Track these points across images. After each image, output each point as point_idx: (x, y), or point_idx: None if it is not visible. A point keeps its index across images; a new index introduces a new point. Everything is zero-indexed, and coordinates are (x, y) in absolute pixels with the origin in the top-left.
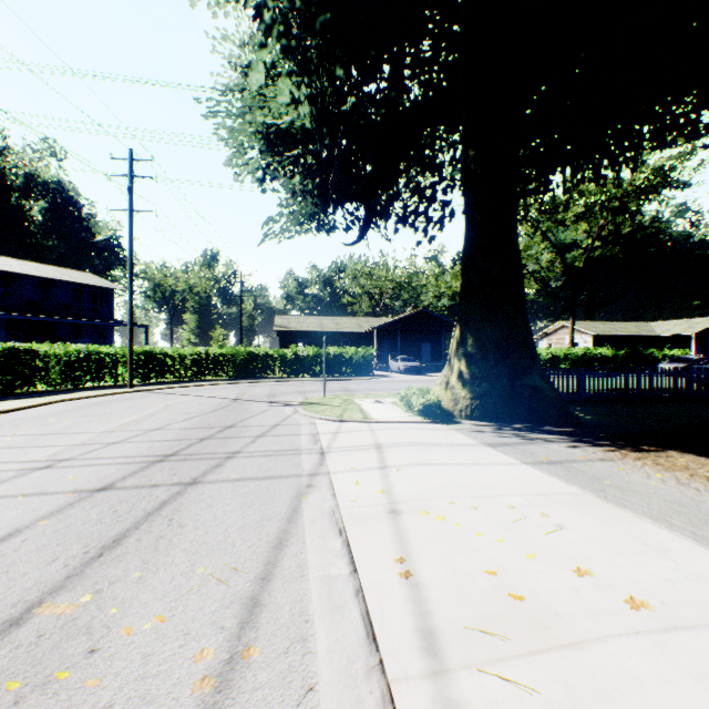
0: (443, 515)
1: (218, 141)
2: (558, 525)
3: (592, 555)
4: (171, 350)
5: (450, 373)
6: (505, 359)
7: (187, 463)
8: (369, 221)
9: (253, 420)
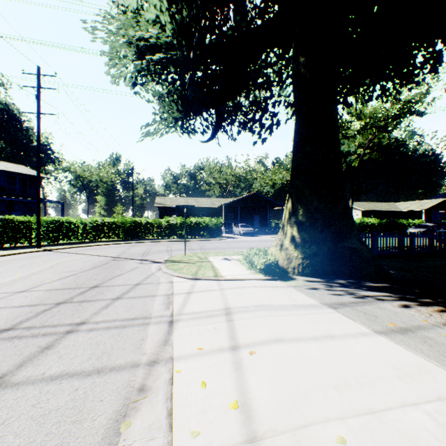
0: None
1: (100, 54)
2: None
3: None
4: (74, 219)
5: (284, 237)
6: (330, 226)
7: (14, 344)
8: (219, 123)
9: (119, 278)
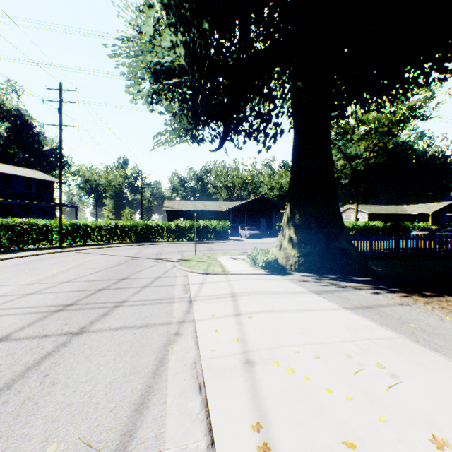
0: (291, 366)
1: (120, 75)
2: (392, 375)
3: (436, 413)
4: (91, 223)
5: (283, 239)
6: (322, 229)
7: (81, 312)
8: (226, 134)
9: (142, 273)
